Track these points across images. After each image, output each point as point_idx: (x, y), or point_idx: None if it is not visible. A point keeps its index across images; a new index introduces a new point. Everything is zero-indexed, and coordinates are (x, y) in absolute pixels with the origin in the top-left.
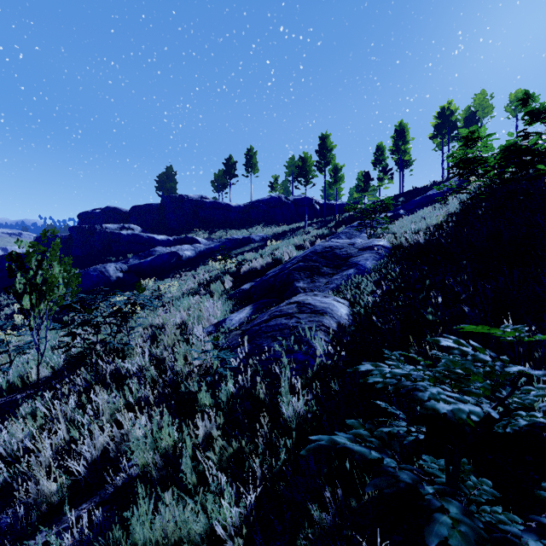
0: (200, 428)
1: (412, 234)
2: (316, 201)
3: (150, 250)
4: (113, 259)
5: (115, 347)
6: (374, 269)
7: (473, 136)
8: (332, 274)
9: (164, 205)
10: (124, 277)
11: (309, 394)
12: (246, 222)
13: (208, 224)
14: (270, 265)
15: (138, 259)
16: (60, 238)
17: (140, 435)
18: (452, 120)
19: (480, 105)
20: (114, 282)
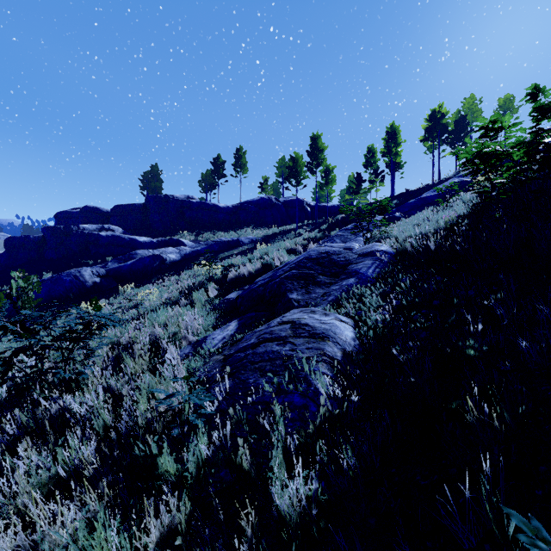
0: (151, 530)
1: (418, 238)
2: (307, 203)
3: (131, 253)
4: (90, 263)
5: (67, 377)
6: (378, 278)
7: (493, 126)
8: (329, 283)
9: (147, 205)
10: (102, 282)
11: (314, 483)
12: (235, 223)
13: (195, 226)
14: (260, 271)
15: (118, 263)
16: (33, 239)
17: (56, 549)
18: (443, 123)
19: (470, 109)
20: (90, 288)
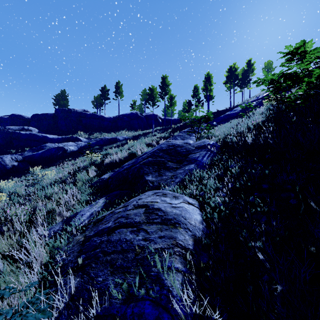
0: None
1: (235, 136)
2: (159, 117)
3: (42, 145)
4: (13, 152)
5: None
6: (211, 164)
7: (296, 52)
8: (176, 168)
9: (56, 114)
10: (19, 165)
11: None
12: (115, 128)
13: (89, 129)
14: (127, 158)
15: (32, 152)
16: None
17: None
18: (236, 74)
19: (249, 67)
20: (10, 169)
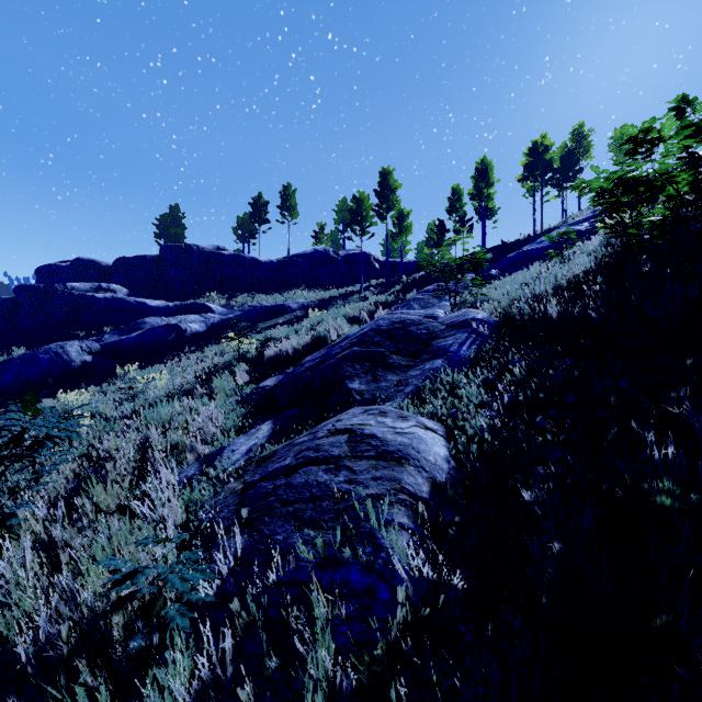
0: None
1: (529, 302)
2: (374, 258)
3: (137, 321)
4: (81, 335)
5: None
6: (477, 359)
7: (645, 138)
8: (406, 366)
9: (163, 257)
10: (95, 362)
11: None
12: (281, 283)
13: (227, 286)
14: (309, 348)
15: (118, 335)
16: (0, 302)
17: None
18: (547, 159)
19: (579, 142)
20: (78, 370)
